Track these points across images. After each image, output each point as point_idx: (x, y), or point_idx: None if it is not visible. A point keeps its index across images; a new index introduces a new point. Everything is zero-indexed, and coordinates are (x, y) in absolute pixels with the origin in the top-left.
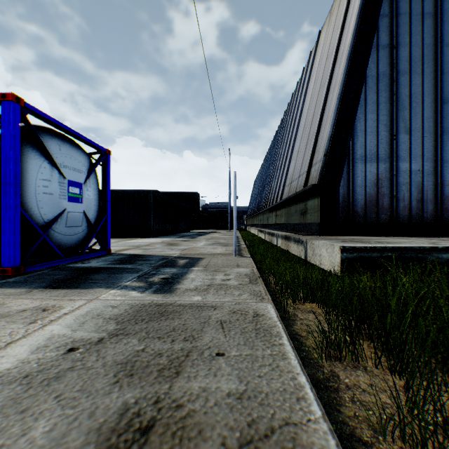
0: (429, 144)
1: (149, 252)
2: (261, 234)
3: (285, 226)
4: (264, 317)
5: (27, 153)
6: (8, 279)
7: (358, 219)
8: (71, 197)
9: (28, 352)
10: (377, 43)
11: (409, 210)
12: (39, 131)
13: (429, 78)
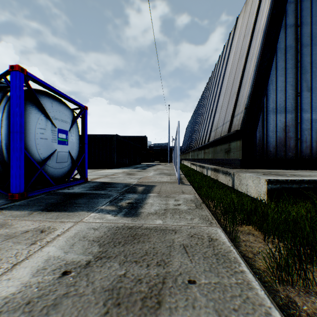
0: None
1: (115, 181)
2: (193, 166)
3: (212, 160)
4: (218, 241)
5: (29, 109)
6: (15, 202)
7: (270, 156)
8: (60, 141)
9: (29, 275)
10: (285, 23)
11: (310, 149)
12: (37, 93)
13: None
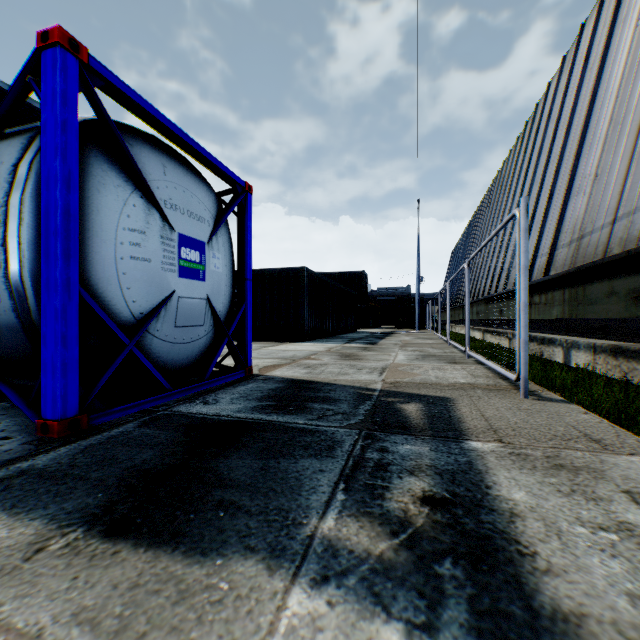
0: None
1: (320, 376)
2: (495, 338)
3: (567, 324)
4: None
5: (98, 174)
6: (38, 457)
7: None
8: (184, 268)
9: None
10: None
11: None
12: (124, 133)
13: None
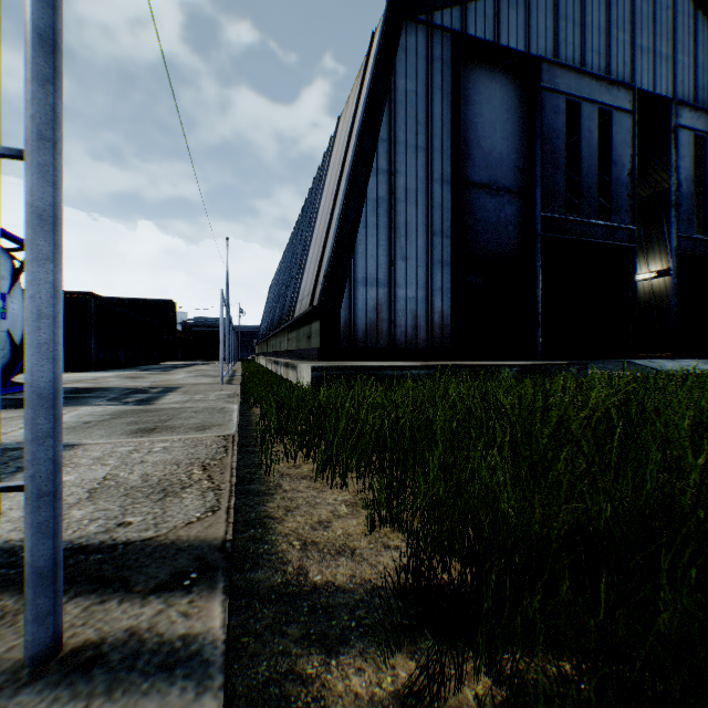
0: (423, 273)
1: (105, 385)
2: (269, 365)
3: (295, 353)
4: (228, 408)
5: None
6: None
7: (359, 344)
8: None
9: None
10: (377, 167)
11: (406, 336)
12: None
13: (422, 210)
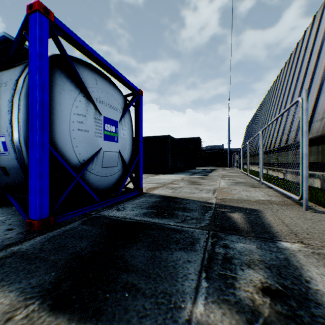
0: None
1: (179, 194)
2: (274, 173)
3: (320, 165)
4: None
5: (60, 84)
6: (24, 243)
7: None
8: (107, 135)
9: None
10: None
11: None
12: (74, 62)
13: None
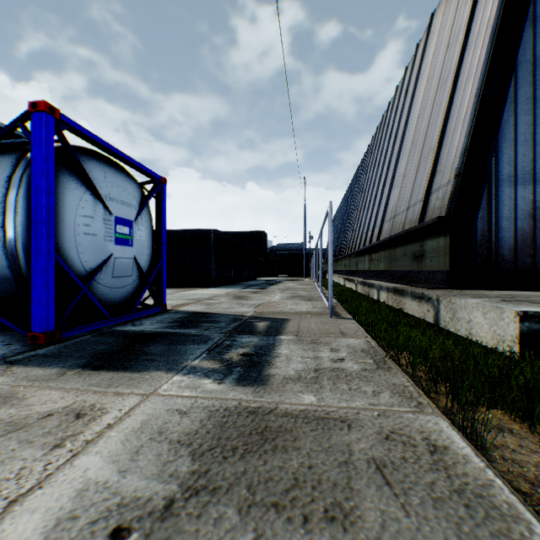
0: None
1: (214, 309)
2: (350, 284)
3: (387, 274)
4: (452, 454)
5: (64, 182)
6: (38, 350)
7: (503, 265)
8: (119, 239)
9: (38, 535)
10: (533, 14)
11: None
12: (79, 153)
13: None
